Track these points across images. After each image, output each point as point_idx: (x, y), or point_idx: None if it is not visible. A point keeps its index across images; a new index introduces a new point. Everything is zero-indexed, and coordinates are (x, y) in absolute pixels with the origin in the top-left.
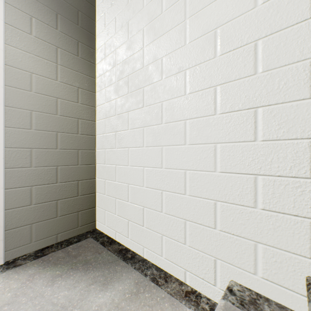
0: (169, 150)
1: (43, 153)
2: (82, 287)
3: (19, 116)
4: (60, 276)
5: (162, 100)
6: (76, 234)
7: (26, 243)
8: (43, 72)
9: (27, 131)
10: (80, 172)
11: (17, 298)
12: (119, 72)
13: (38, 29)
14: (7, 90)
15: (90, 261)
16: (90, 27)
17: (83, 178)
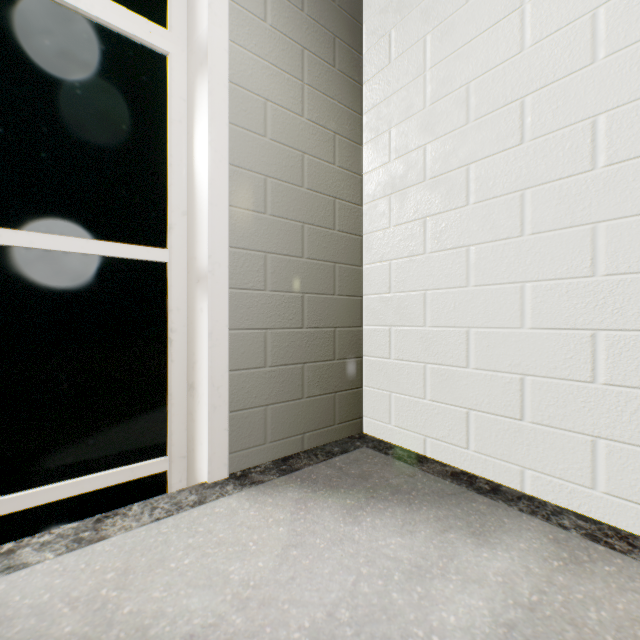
0: (622, 230)
1: (281, 264)
2: (428, 535)
3: (248, 187)
4: (361, 508)
5: (592, 114)
6: (330, 440)
7: (259, 444)
8: (283, 99)
9: (260, 217)
10: (337, 310)
11: (304, 538)
12: (437, 84)
13: (275, 12)
14: (231, 133)
15: (402, 488)
16: (352, 6)
17: (342, 324)
